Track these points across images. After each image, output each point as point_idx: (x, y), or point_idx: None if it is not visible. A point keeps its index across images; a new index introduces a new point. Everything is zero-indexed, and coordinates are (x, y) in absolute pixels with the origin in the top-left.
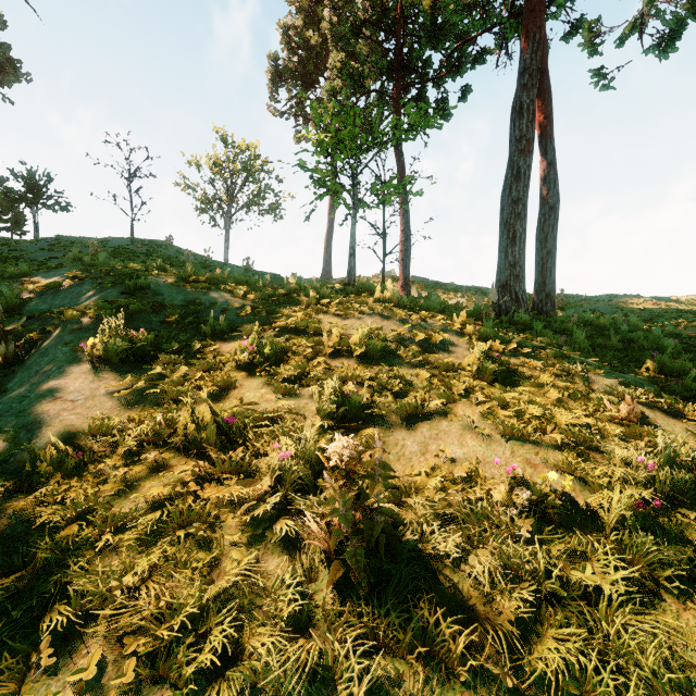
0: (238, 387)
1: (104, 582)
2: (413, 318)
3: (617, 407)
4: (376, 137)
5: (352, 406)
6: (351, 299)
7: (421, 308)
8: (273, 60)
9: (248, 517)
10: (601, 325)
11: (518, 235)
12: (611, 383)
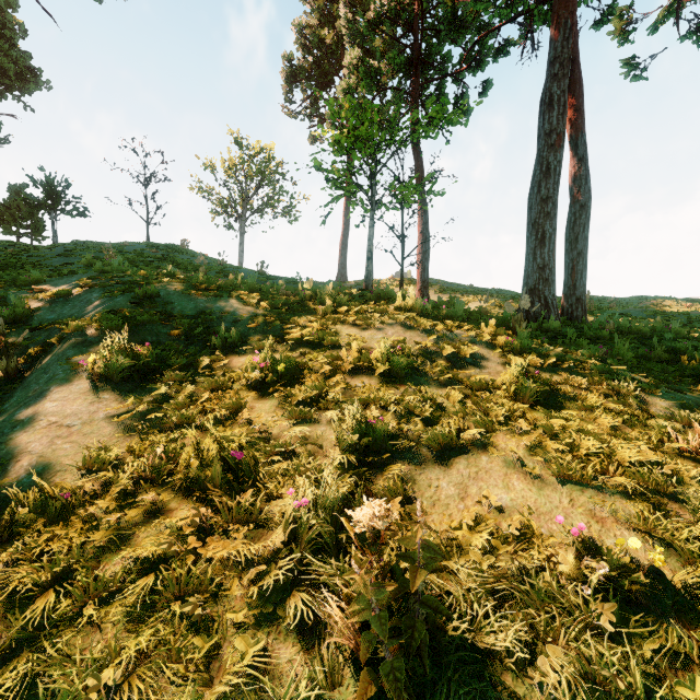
0: (249, 410)
1: (79, 677)
2: (439, 328)
3: (684, 437)
4: (396, 134)
5: (377, 437)
6: (370, 307)
7: (444, 315)
8: (288, 60)
9: (256, 590)
10: (641, 332)
11: (547, 236)
12: (670, 405)
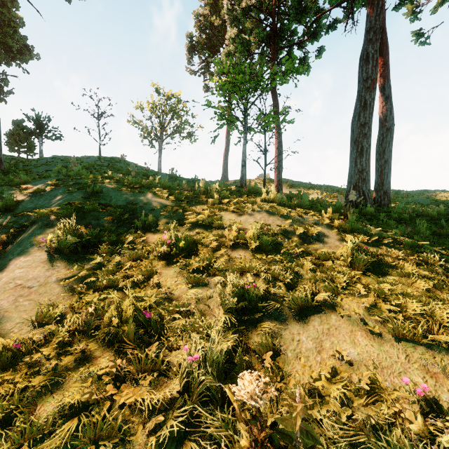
0: (158, 275)
1: None
2: (293, 214)
3: None
4: (261, 81)
5: (252, 299)
6: (244, 199)
7: (295, 204)
8: (189, 37)
9: (155, 441)
10: (431, 215)
11: (364, 149)
12: None
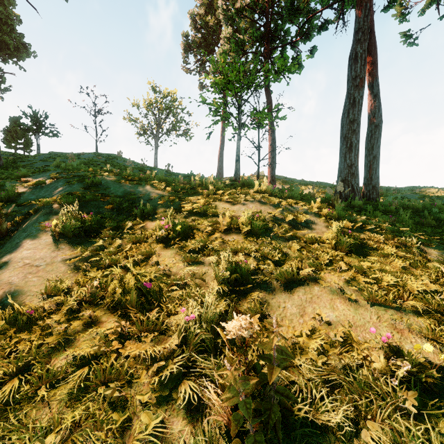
0: (157, 256)
1: (30, 440)
2: (283, 203)
3: None
4: (254, 79)
5: (243, 273)
6: (238, 190)
7: (286, 196)
8: (185, 36)
9: (157, 379)
10: (416, 208)
11: (353, 145)
12: (441, 254)
